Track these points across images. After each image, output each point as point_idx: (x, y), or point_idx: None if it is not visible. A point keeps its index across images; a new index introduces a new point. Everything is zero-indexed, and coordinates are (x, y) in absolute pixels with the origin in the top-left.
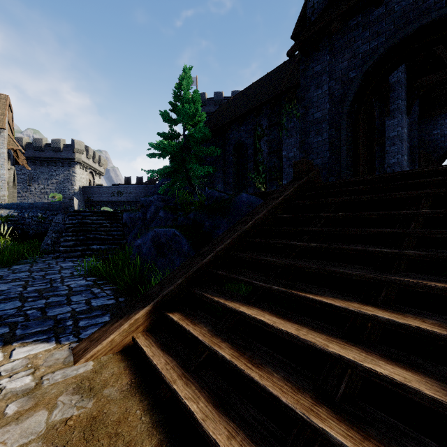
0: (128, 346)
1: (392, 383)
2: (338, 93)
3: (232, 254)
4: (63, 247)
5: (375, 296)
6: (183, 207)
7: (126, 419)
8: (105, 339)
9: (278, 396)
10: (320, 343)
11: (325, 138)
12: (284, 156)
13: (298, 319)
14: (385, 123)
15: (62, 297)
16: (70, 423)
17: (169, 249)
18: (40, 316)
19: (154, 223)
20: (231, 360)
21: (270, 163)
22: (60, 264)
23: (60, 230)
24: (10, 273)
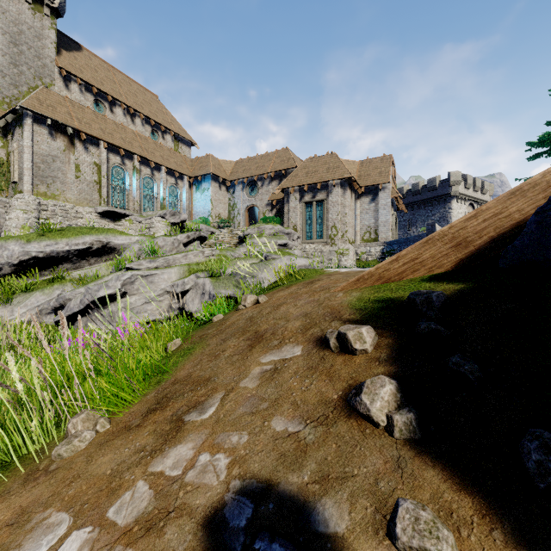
0: None
1: None
2: None
3: None
4: None
5: None
6: None
7: None
8: None
9: None
10: None
11: None
12: None
13: None
14: None
15: None
16: None
17: None
18: None
19: None
20: None
21: None
22: None
23: None
24: None
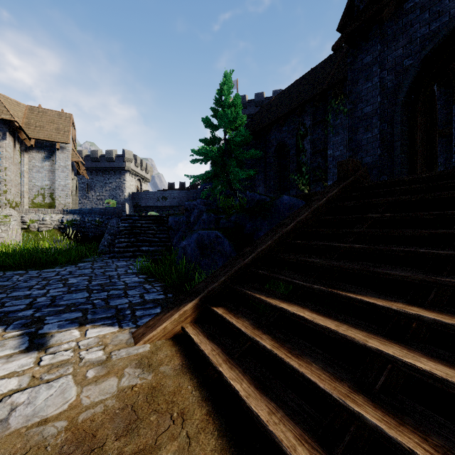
0: (178, 334)
1: (432, 378)
2: (391, 84)
3: (273, 255)
4: (117, 248)
5: (422, 297)
6: (224, 210)
7: (179, 391)
8: (159, 326)
9: (316, 382)
10: (359, 338)
11: (376, 134)
12: (330, 155)
13: (339, 317)
14: (452, 111)
15: (120, 290)
16: (135, 389)
17: (212, 250)
18: (104, 305)
19: (197, 226)
20: (272, 349)
21: (314, 163)
22: (115, 263)
23: (114, 233)
24: (77, 269)
